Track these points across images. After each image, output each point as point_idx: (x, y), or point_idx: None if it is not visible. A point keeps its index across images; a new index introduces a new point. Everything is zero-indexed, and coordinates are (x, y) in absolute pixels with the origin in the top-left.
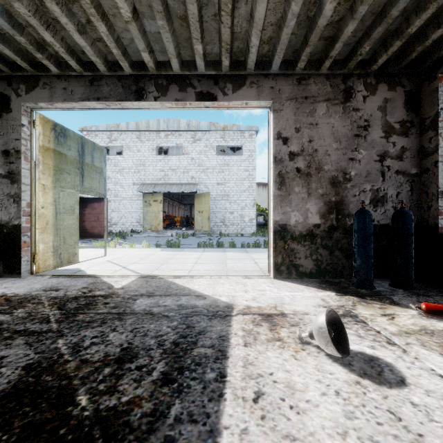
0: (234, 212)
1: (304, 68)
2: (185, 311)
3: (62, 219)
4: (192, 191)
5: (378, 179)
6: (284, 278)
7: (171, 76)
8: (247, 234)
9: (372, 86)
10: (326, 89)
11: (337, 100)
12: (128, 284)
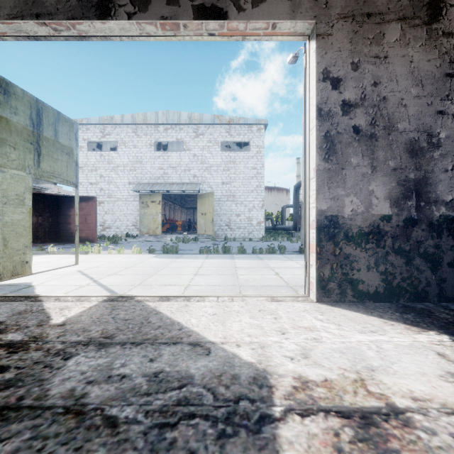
0: (241, 215)
1: None
2: (161, 401)
3: (1, 212)
4: (194, 191)
5: None
6: (333, 301)
7: None
8: (255, 238)
9: None
10: (400, 2)
11: (418, 19)
12: (78, 315)
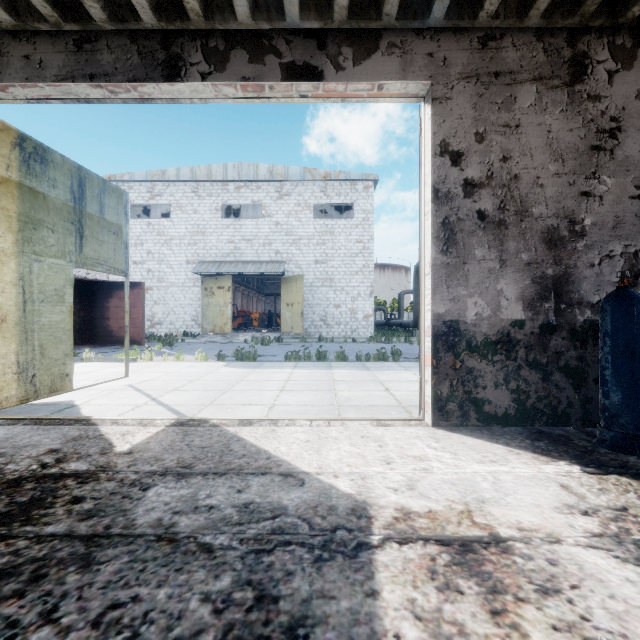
0: (342, 306)
1: (495, 15)
2: (254, 530)
3: (38, 313)
4: (277, 273)
5: (637, 233)
6: (453, 426)
7: (233, 33)
8: (361, 338)
9: (625, 51)
10: (536, 58)
11: (557, 79)
12: (145, 442)
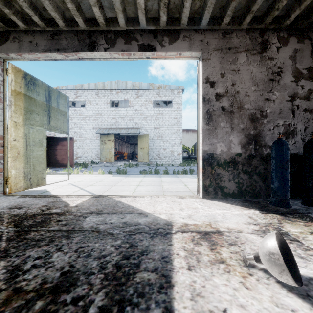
0: (167, 149)
1: (228, 24)
2: (128, 229)
3: (32, 150)
4: (136, 133)
5: (289, 116)
6: (211, 198)
7: (118, 31)
8: (176, 164)
9: (284, 39)
10: (246, 42)
11: (255, 51)
12: (81, 203)
